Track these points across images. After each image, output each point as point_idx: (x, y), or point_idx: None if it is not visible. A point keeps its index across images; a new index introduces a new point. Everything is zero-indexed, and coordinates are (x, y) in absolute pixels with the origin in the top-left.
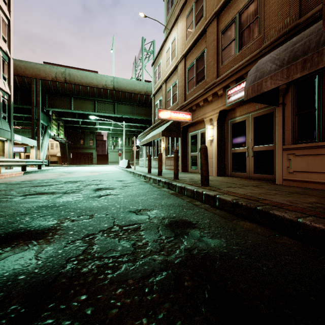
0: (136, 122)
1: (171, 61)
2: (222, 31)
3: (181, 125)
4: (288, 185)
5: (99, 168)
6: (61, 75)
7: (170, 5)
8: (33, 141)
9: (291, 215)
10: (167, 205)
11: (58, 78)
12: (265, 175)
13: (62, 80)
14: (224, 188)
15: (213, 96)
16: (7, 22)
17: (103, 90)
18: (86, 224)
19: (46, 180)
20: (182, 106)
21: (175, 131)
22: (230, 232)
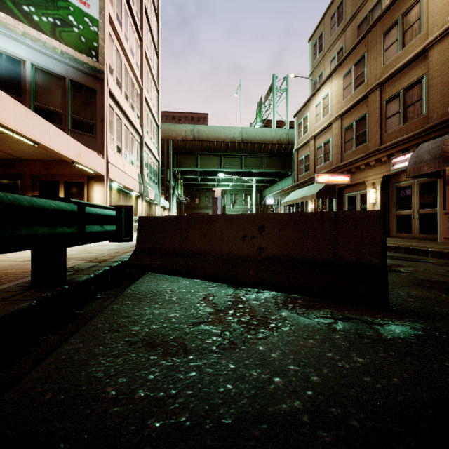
0: (263, 175)
1: (322, 117)
2: (385, 101)
3: (336, 186)
4: (448, 242)
5: None
6: (190, 133)
7: (318, 50)
8: (167, 203)
9: (427, 248)
10: None
11: (187, 136)
12: (430, 236)
13: (191, 139)
14: (389, 242)
15: (376, 162)
16: (157, 95)
17: (231, 144)
18: None
19: None
20: (338, 167)
21: (330, 192)
22: (394, 253)
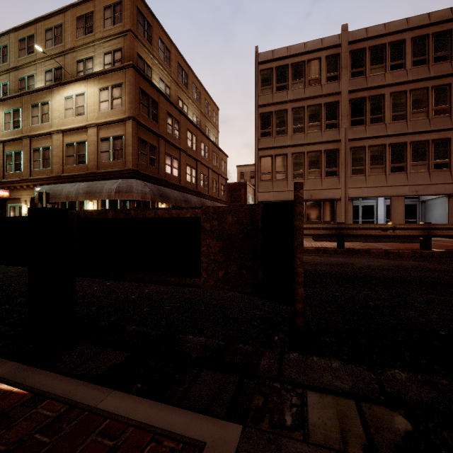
0: None
1: None
2: (33, 149)
3: None
4: None
5: None
6: None
7: None
8: None
9: None
10: None
11: None
12: None
13: None
14: None
15: (27, 187)
16: None
17: None
18: None
19: None
20: (0, 182)
21: None
22: None
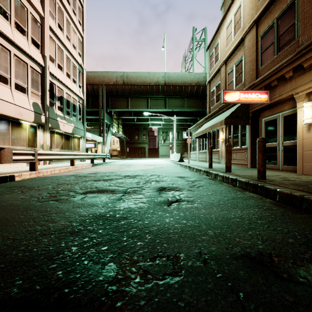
0: (186, 115)
1: (234, 36)
2: None
3: (250, 110)
4: None
5: (152, 162)
6: (120, 79)
7: None
8: (99, 138)
9: None
10: None
11: (118, 81)
12: None
13: (121, 83)
14: None
15: None
16: (82, 40)
17: (155, 87)
18: (176, 303)
19: (108, 173)
20: (252, 85)
21: (242, 117)
22: None
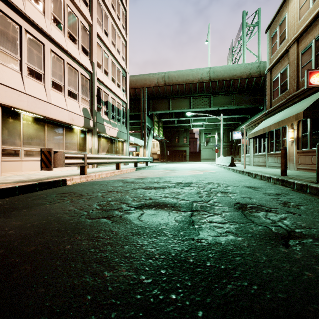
0: (233, 113)
1: (313, 2)
2: None
3: None
4: None
5: (196, 166)
6: (162, 80)
7: None
8: (141, 141)
9: None
10: None
11: (159, 83)
12: None
13: (162, 84)
14: None
15: None
16: (125, 44)
17: (199, 84)
18: None
19: (156, 179)
20: None
21: None
22: None
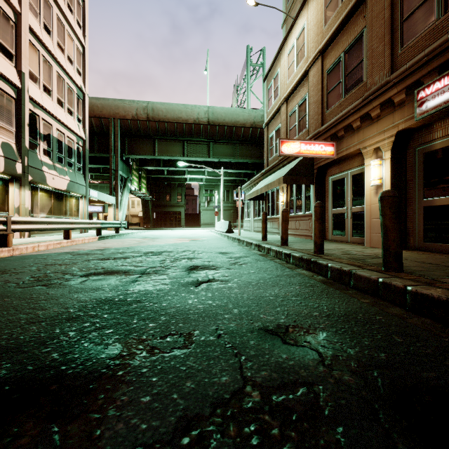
0: (238, 167)
1: (296, 67)
2: None
3: (315, 165)
4: None
5: (189, 233)
6: (143, 112)
7: None
8: (111, 197)
9: None
10: (340, 316)
11: (139, 115)
12: None
13: (144, 118)
14: (444, 278)
15: (382, 108)
16: (82, 50)
17: (195, 126)
18: (178, 368)
19: (122, 249)
20: (317, 133)
21: (305, 174)
22: None
